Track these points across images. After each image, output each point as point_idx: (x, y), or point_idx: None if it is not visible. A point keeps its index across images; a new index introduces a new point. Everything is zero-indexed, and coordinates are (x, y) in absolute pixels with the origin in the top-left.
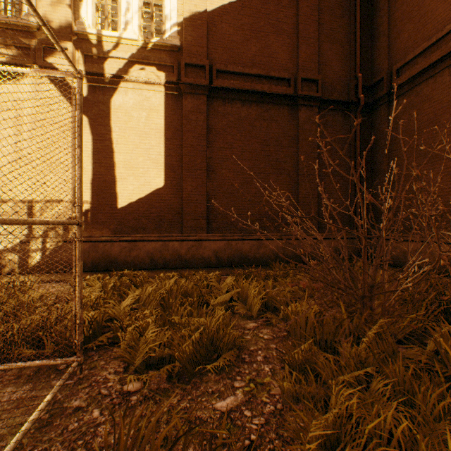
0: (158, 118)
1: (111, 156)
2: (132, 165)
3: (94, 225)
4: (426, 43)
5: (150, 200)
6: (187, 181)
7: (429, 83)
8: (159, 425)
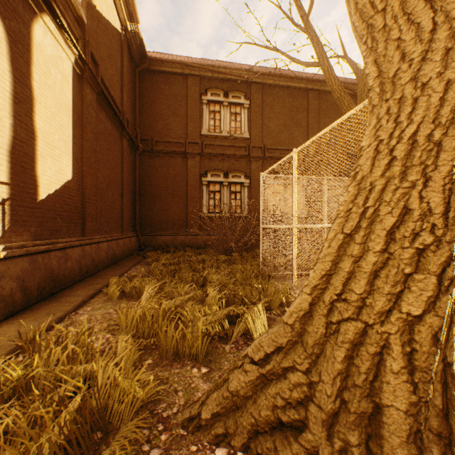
0: (69, 92)
1: (32, 117)
2: (50, 141)
3: (14, 226)
4: (172, 140)
5: (63, 194)
6: (88, 178)
7: (173, 159)
8: (275, 272)
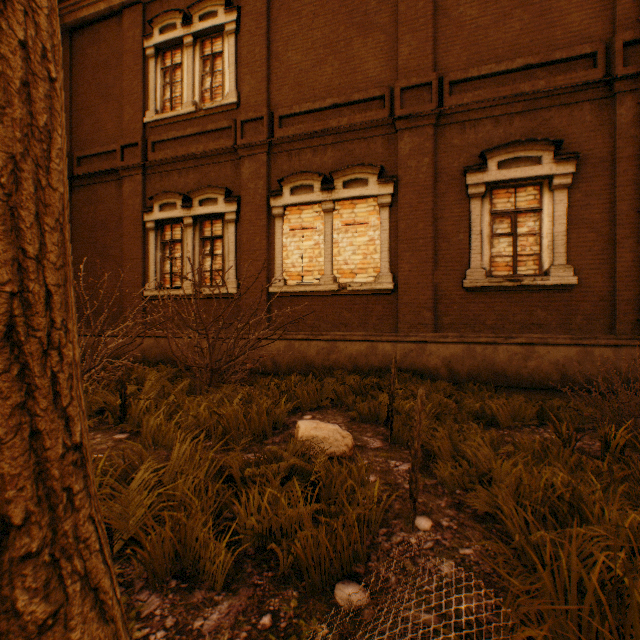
0: None
1: None
2: None
3: None
4: (101, 149)
5: None
6: None
7: (104, 187)
8: None
